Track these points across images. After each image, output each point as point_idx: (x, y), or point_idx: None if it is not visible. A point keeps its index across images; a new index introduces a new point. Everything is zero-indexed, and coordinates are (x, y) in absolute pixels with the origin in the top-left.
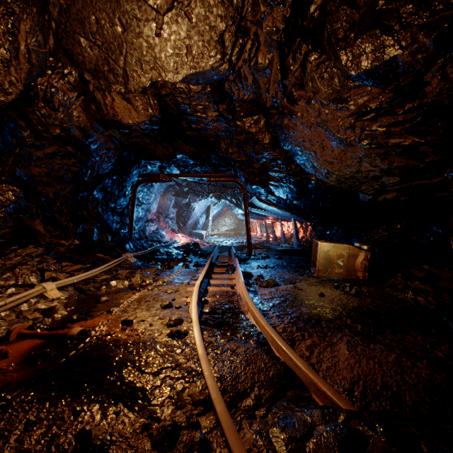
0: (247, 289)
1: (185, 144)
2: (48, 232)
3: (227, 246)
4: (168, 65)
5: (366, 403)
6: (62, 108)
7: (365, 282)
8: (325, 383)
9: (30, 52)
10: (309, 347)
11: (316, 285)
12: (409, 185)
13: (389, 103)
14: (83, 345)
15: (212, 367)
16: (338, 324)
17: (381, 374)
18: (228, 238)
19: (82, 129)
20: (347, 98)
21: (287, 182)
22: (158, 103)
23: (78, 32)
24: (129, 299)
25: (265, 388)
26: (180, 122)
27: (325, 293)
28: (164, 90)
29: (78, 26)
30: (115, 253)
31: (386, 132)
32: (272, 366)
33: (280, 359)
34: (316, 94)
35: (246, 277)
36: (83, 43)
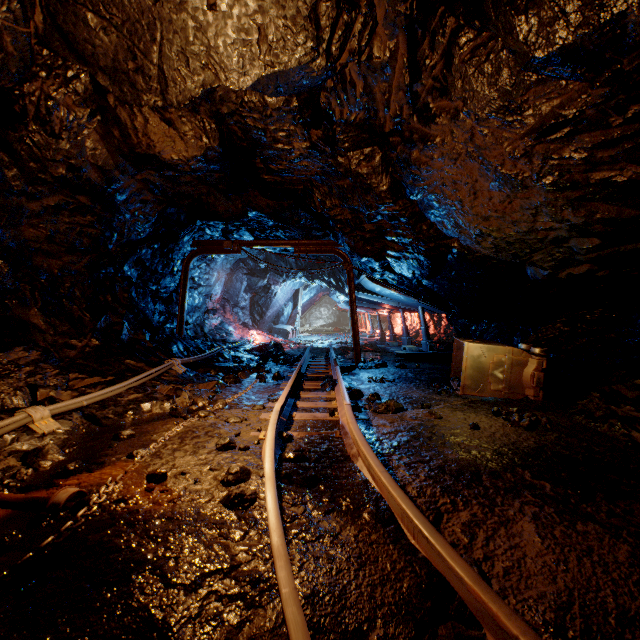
0: (355, 417)
1: (261, 194)
2: (51, 327)
3: (323, 348)
4: (230, 60)
5: None
6: (67, 134)
7: (539, 405)
8: (515, 616)
9: None
10: (467, 526)
11: (463, 410)
12: (614, 252)
13: (599, 107)
14: (72, 522)
15: (297, 572)
16: (511, 481)
17: (612, 589)
18: (324, 336)
19: (101, 169)
20: (522, 104)
21: (415, 251)
22: (218, 128)
23: (83, 2)
24: (167, 434)
25: (396, 621)
26: (253, 159)
27: (479, 423)
28: (226, 107)
29: None
30: (155, 358)
31: (589, 159)
32: (405, 568)
33: (419, 553)
34: (468, 102)
35: (353, 397)
36: (91, 22)
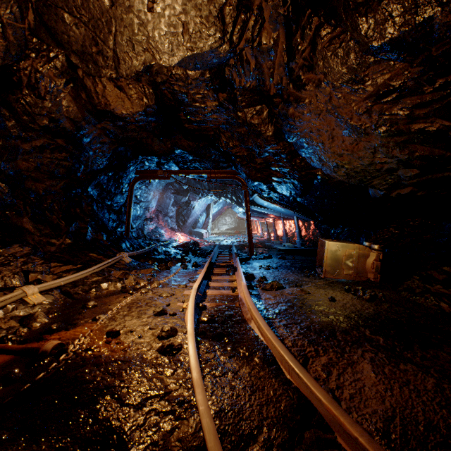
0: (249, 293)
1: (184, 138)
2: (37, 230)
3: (227, 245)
4: (163, 46)
5: None
6: (49, 96)
7: (377, 285)
8: (355, 424)
9: (4, 25)
10: (326, 366)
11: (325, 288)
12: (429, 179)
13: (416, 80)
14: (56, 364)
15: (209, 396)
16: (356, 336)
17: (422, 407)
18: (228, 237)
19: (72, 121)
20: (364, 77)
21: (291, 177)
22: (154, 92)
23: (61, 6)
24: (119, 304)
25: (276, 428)
26: (178, 113)
27: (335, 297)
28: (160, 77)
29: None
30: (110, 252)
31: (410, 115)
32: (283, 394)
33: (292, 384)
34: (327, 75)
35: (248, 279)
36: (67, 19)
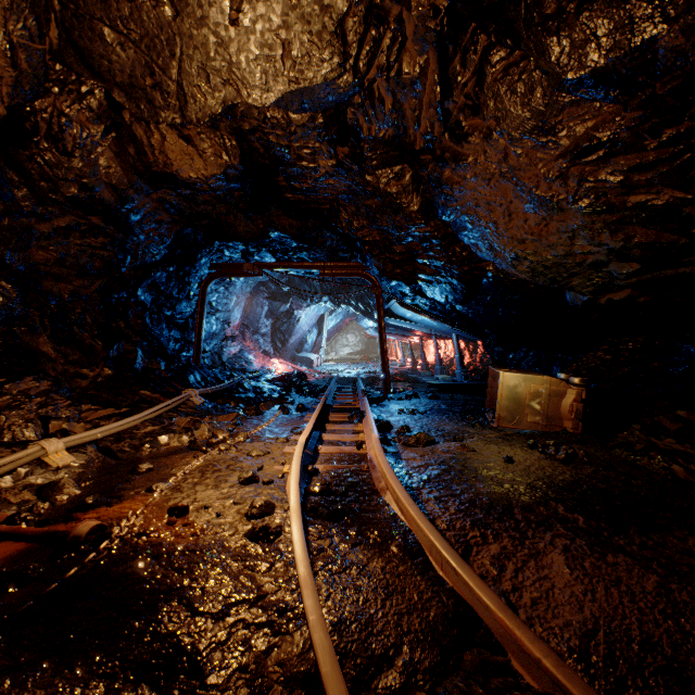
0: (384, 450)
1: (284, 214)
2: (61, 355)
3: (351, 378)
4: (253, 76)
5: (616, 679)
6: (80, 152)
7: (578, 438)
8: (538, 640)
9: (14, 47)
10: (497, 558)
11: (498, 443)
12: (655, 277)
13: (634, 130)
14: (95, 555)
15: (324, 602)
16: (544, 514)
17: (637, 617)
18: (352, 365)
19: (114, 188)
20: (556, 125)
21: (448, 275)
22: (239, 145)
23: (100, 18)
24: (187, 468)
25: (422, 646)
26: (275, 177)
27: (513, 457)
28: (247, 123)
29: (99, 6)
30: (171, 389)
31: (624, 182)
32: (432, 598)
33: (447, 584)
34: (500, 121)
35: (382, 429)
36: (108, 37)
